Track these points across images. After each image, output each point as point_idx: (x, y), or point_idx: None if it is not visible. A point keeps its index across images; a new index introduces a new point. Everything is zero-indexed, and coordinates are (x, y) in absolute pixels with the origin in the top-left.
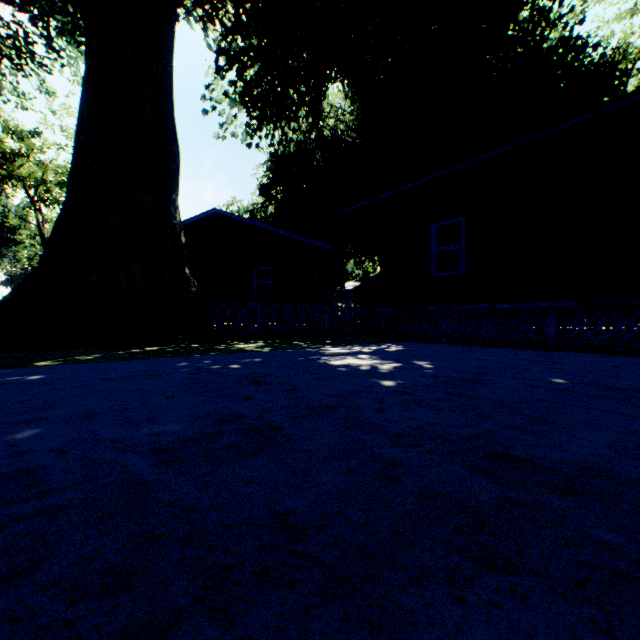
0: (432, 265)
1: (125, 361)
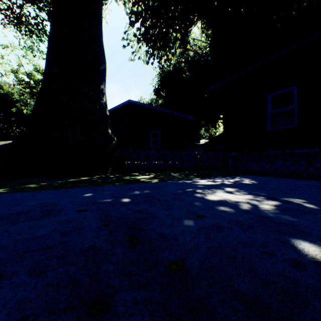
0: (268, 122)
1: (51, 190)
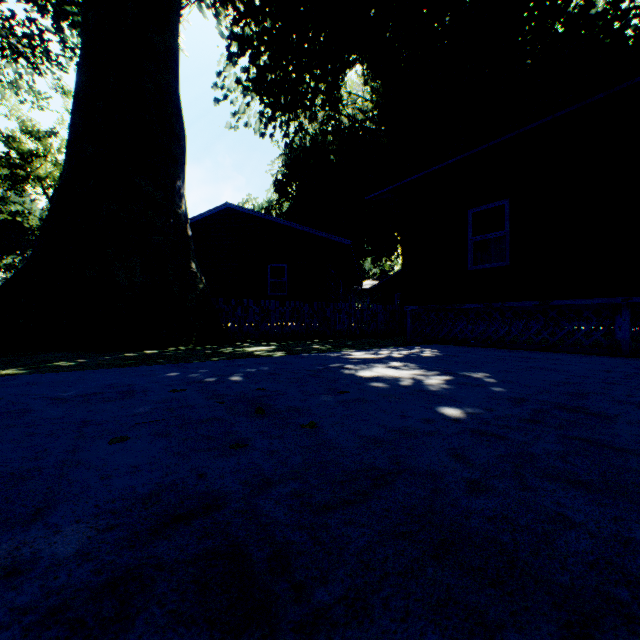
0: (468, 257)
1: (106, 369)
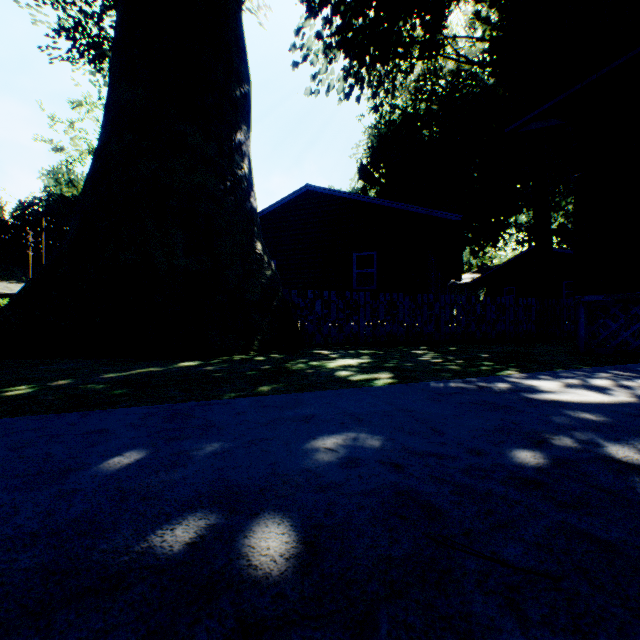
0: None
1: (28, 418)
